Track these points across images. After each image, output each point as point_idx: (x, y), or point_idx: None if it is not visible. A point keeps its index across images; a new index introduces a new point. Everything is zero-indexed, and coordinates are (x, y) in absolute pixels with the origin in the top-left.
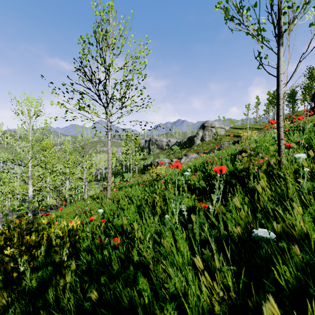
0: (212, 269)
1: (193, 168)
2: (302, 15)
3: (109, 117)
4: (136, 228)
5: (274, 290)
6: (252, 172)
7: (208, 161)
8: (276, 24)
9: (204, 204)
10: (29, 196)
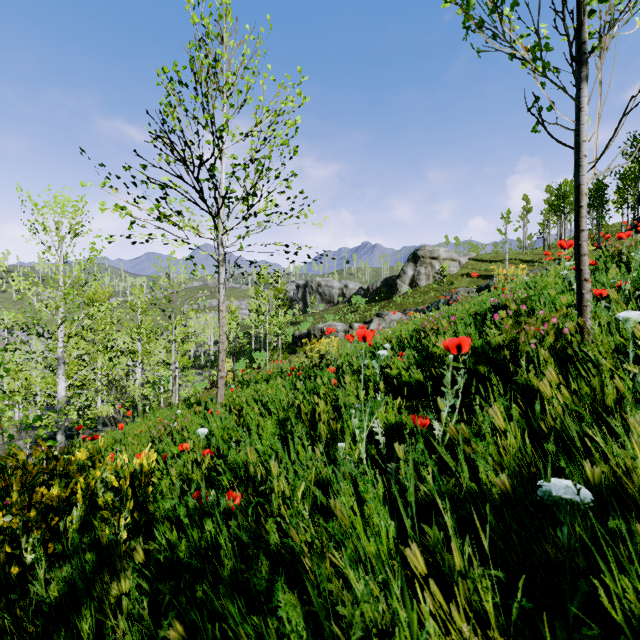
0: (446, 572)
1: (395, 341)
2: (629, 18)
3: (222, 237)
4: (275, 472)
5: (599, 631)
6: (524, 349)
7: (428, 327)
8: (574, 36)
9: (423, 420)
10: (58, 399)
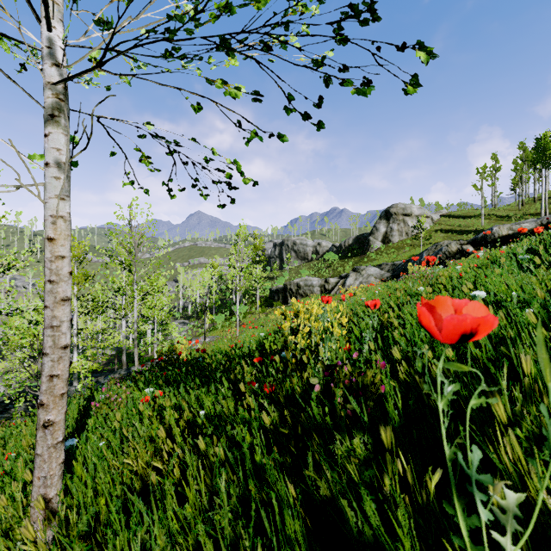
0: None
1: None
2: None
3: (53, 38)
4: None
5: None
6: None
7: None
8: None
9: None
10: None
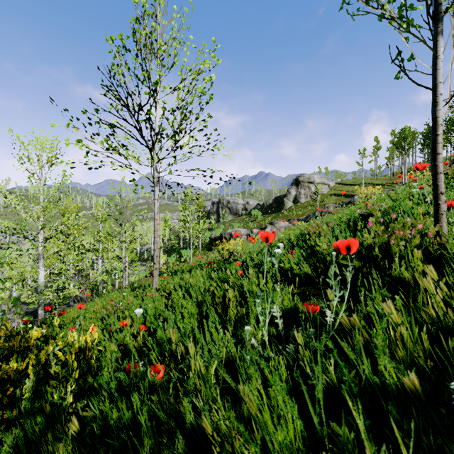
0: None
1: (286, 242)
2: None
3: (156, 165)
4: (192, 352)
5: None
6: (395, 249)
7: (312, 231)
8: None
9: (314, 307)
10: (39, 284)
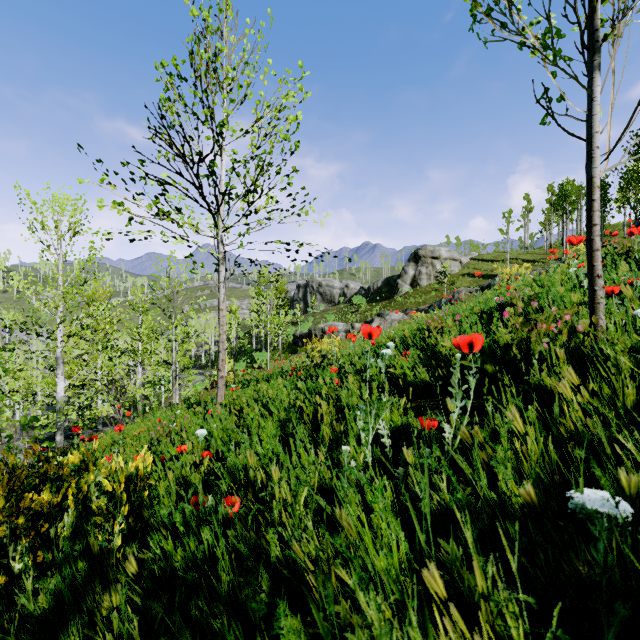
0: (465, 592)
1: (398, 340)
2: None
3: (222, 235)
4: (276, 477)
5: None
6: (536, 348)
7: (433, 325)
8: (586, 23)
9: (431, 422)
10: (57, 399)
